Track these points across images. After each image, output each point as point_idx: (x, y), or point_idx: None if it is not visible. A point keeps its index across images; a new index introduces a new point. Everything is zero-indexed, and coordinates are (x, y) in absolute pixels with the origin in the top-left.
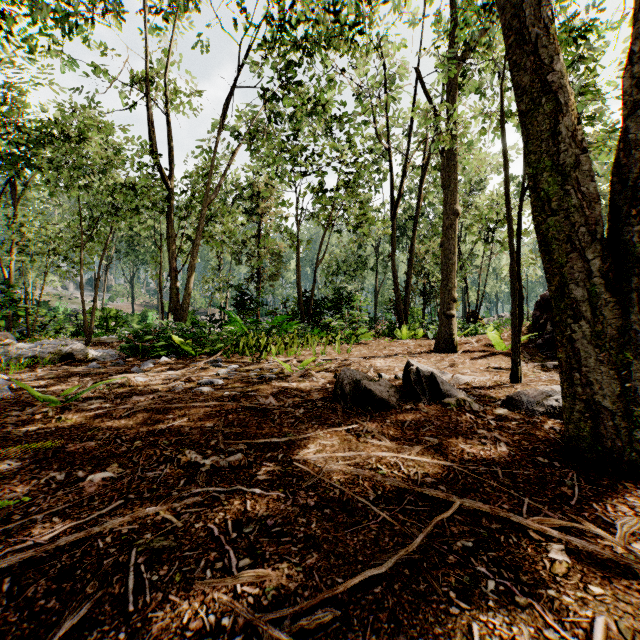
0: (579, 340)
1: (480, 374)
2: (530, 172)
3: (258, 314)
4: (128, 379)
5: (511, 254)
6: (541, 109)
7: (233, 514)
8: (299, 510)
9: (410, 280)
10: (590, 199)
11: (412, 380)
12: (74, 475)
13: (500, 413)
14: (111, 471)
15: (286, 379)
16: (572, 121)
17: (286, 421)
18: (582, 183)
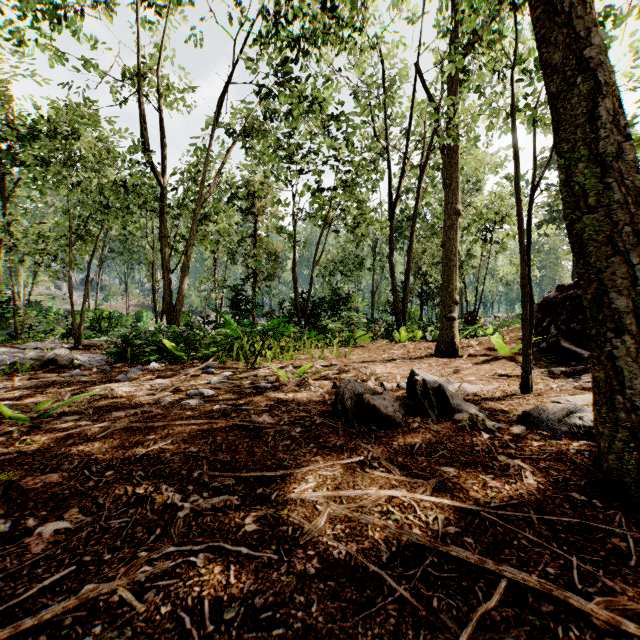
0: (621, 358)
1: (486, 382)
2: (561, 163)
3: (254, 315)
4: (111, 390)
5: (522, 256)
6: (576, 90)
7: (212, 589)
8: (296, 581)
9: (408, 281)
10: (635, 194)
11: (419, 393)
12: (23, 524)
13: (518, 432)
14: (68, 519)
15: (282, 389)
16: (612, 103)
17: (281, 443)
18: (625, 175)
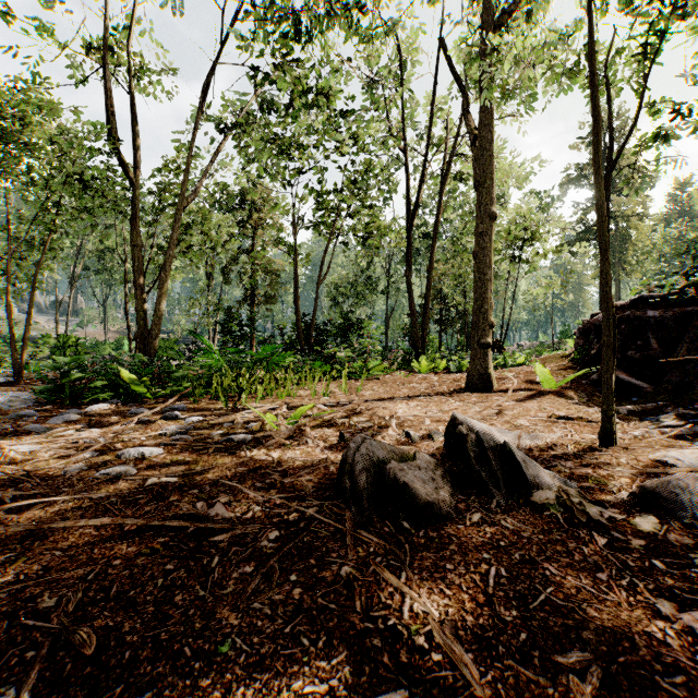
0: None
1: (544, 427)
2: None
3: (252, 342)
4: None
5: (604, 254)
6: None
7: None
8: None
9: (428, 303)
10: None
11: (471, 456)
12: None
13: (650, 530)
14: None
15: (265, 444)
16: None
17: (235, 572)
18: None
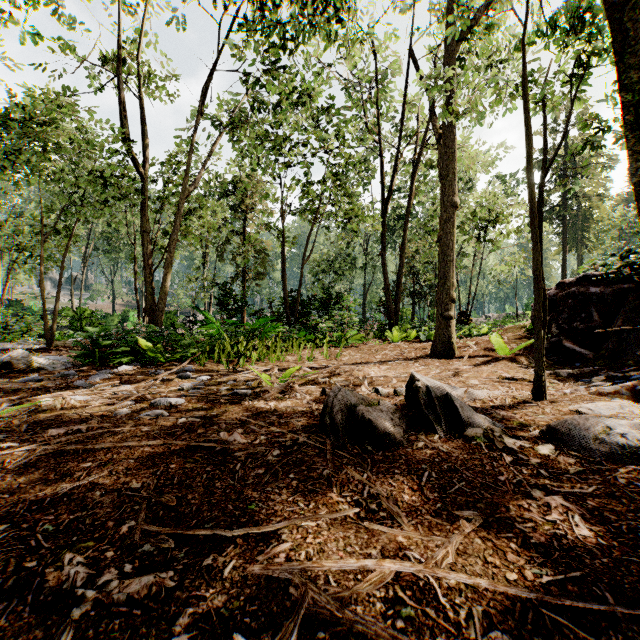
0: None
1: (491, 386)
2: (627, 99)
3: (243, 314)
4: (61, 399)
5: (535, 245)
6: None
7: None
8: None
9: (401, 279)
10: None
11: (422, 403)
12: None
13: (546, 453)
14: None
15: (263, 396)
16: None
17: (252, 473)
18: None
